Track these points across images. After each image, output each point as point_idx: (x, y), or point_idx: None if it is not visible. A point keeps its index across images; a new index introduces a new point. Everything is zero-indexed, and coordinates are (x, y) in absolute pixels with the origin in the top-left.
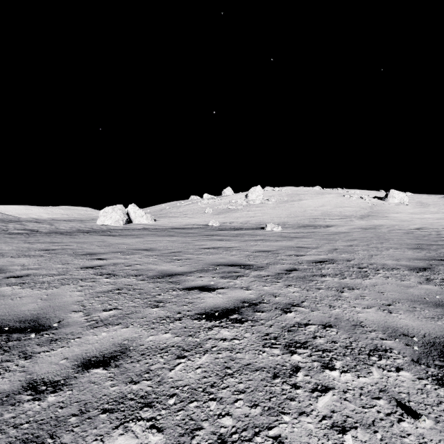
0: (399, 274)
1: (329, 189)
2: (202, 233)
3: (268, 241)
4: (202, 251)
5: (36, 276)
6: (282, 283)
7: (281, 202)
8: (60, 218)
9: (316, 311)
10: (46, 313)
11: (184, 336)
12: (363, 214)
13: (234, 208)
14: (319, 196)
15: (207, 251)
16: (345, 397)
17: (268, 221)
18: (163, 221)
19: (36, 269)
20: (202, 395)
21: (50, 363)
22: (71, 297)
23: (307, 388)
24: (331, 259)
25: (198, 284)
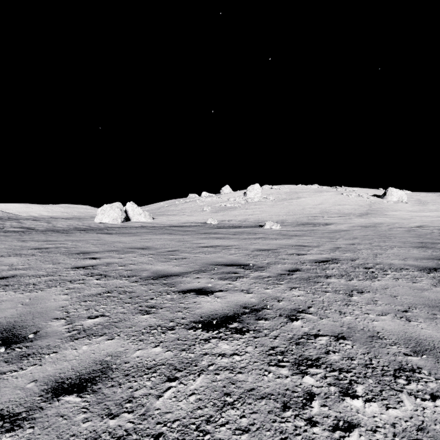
0: (409, 275)
1: (327, 187)
2: (201, 231)
3: (267, 239)
4: (199, 250)
5: (22, 277)
6: (285, 285)
7: (279, 200)
8: (59, 216)
9: (325, 318)
10: (23, 321)
11: (176, 350)
12: (362, 212)
13: (233, 206)
14: (317, 194)
15: (204, 250)
16: (375, 439)
17: (267, 219)
18: (161, 219)
19: (24, 269)
20: (195, 436)
21: (15, 388)
22: (55, 302)
23: (326, 425)
24: (334, 259)
25: (194, 287)
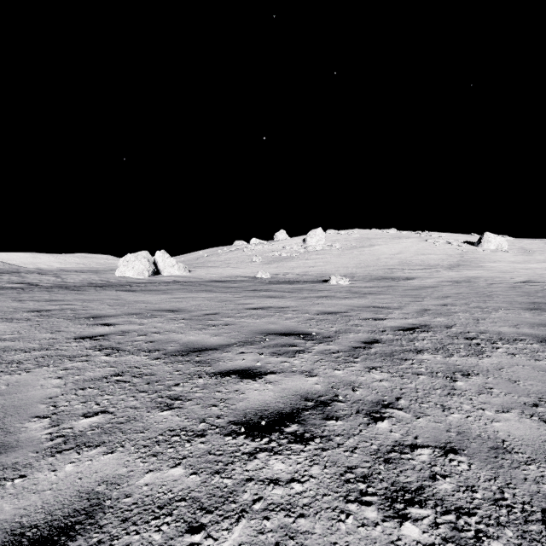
0: (528, 349)
1: (407, 232)
2: (249, 287)
3: (333, 299)
4: (246, 313)
5: (6, 352)
6: (362, 364)
7: (347, 249)
8: (71, 269)
9: (422, 417)
10: None
11: (205, 472)
12: (452, 263)
13: (289, 256)
14: (395, 241)
15: (253, 313)
16: None
17: (332, 272)
18: (199, 272)
19: (11, 340)
20: None
21: None
22: (41, 390)
23: None
24: (423, 325)
25: (237, 366)
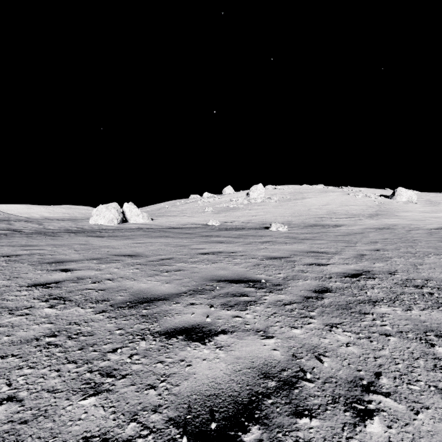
0: None
1: (332, 187)
2: (201, 233)
3: (276, 244)
4: (198, 258)
5: None
6: (319, 319)
7: (283, 201)
8: (54, 217)
9: (421, 411)
10: None
11: None
12: (372, 213)
13: (235, 207)
14: (323, 194)
15: (204, 258)
16: None
17: (272, 220)
18: (160, 220)
19: None
20: None
21: None
22: None
23: None
24: (366, 271)
25: (185, 322)
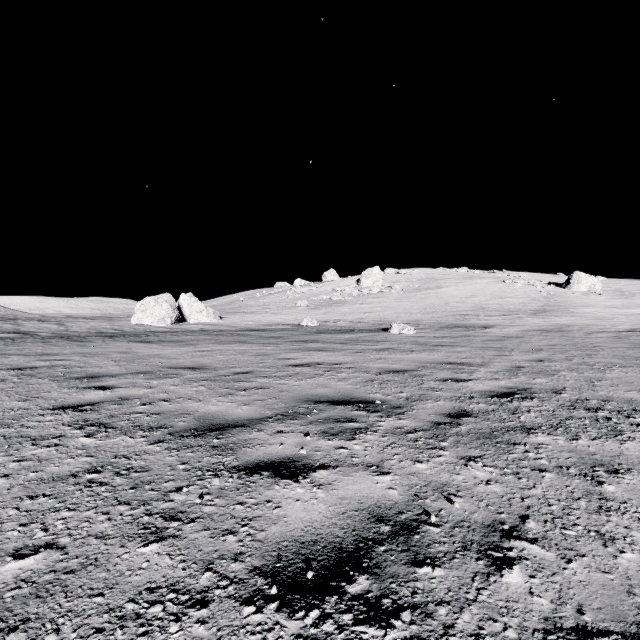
0: None
1: (480, 272)
2: (292, 338)
3: (398, 352)
4: (288, 371)
5: None
6: (452, 451)
7: (410, 291)
8: (80, 315)
9: (575, 559)
10: None
11: None
12: (537, 309)
13: (341, 299)
14: (467, 282)
15: (296, 371)
16: None
17: (393, 319)
18: (233, 319)
19: None
20: None
21: None
22: None
23: None
24: (522, 389)
25: (271, 455)
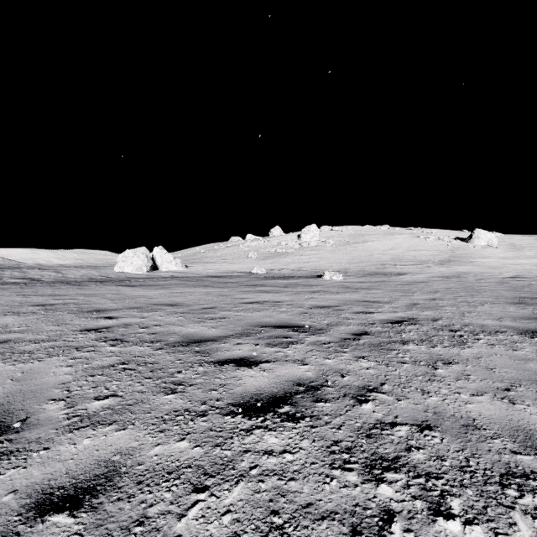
0: (508, 340)
1: (400, 229)
2: (244, 283)
3: (327, 293)
4: (242, 307)
5: (17, 343)
6: (350, 354)
7: (341, 245)
8: (71, 264)
9: (403, 399)
10: (10, 404)
11: (208, 445)
12: (443, 259)
13: (284, 252)
14: (388, 237)
15: (249, 307)
16: None
17: (326, 268)
18: (196, 268)
19: (20, 332)
20: None
21: None
22: (54, 377)
23: None
24: (411, 318)
25: (234, 356)
